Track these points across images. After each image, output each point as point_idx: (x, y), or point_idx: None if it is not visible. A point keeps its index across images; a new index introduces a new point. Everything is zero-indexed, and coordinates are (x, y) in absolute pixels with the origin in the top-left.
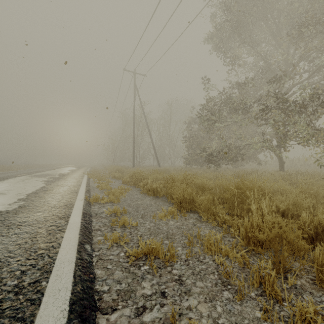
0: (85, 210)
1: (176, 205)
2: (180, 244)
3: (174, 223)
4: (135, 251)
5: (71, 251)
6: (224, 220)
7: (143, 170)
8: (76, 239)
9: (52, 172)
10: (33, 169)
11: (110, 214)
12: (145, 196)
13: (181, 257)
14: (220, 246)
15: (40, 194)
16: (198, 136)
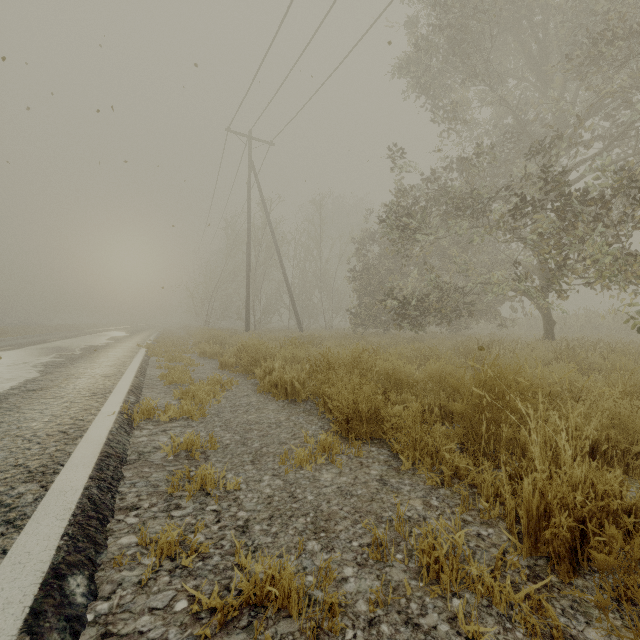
0: (110, 445)
1: (337, 424)
2: (351, 555)
3: (334, 478)
4: (217, 606)
5: (5, 618)
6: (454, 467)
7: (267, 339)
8: (43, 559)
9: (70, 343)
10: (31, 337)
11: (175, 455)
12: (267, 400)
13: (356, 608)
14: (464, 566)
15: (13, 399)
16: (380, 268)
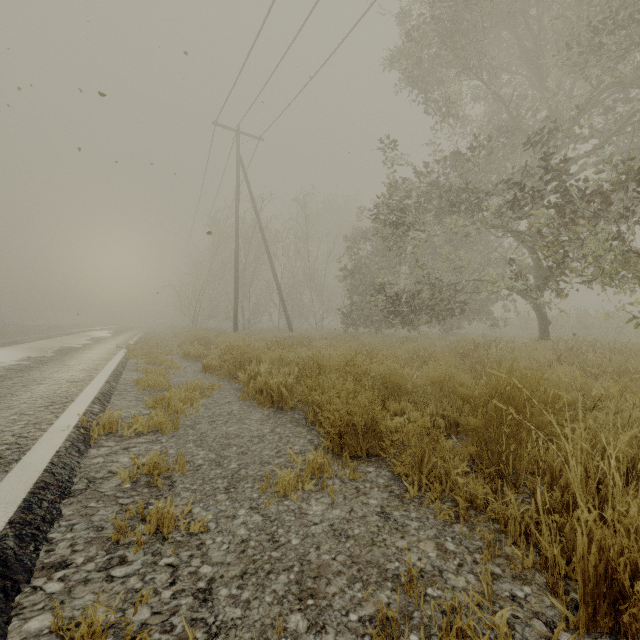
0: (52, 471)
1: (328, 439)
2: (348, 637)
3: (325, 512)
4: None
5: None
6: (468, 494)
7: (255, 339)
8: None
9: (45, 344)
10: (6, 338)
11: (134, 481)
12: (250, 408)
13: None
14: None
15: None
16: (372, 267)
